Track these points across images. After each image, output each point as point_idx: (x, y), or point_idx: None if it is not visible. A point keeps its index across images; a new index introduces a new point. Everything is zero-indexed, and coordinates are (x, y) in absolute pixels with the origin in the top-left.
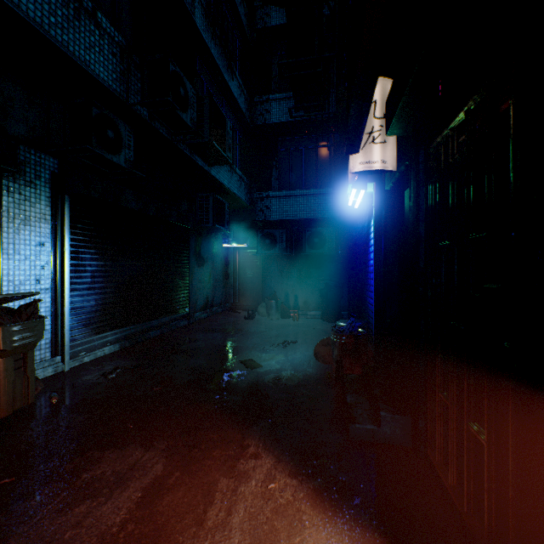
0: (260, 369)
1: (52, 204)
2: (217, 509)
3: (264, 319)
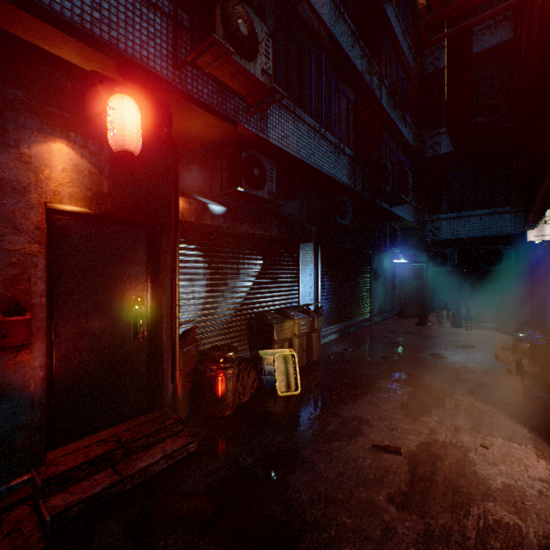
0: (447, 360)
1: (313, 252)
2: (449, 405)
3: (435, 326)
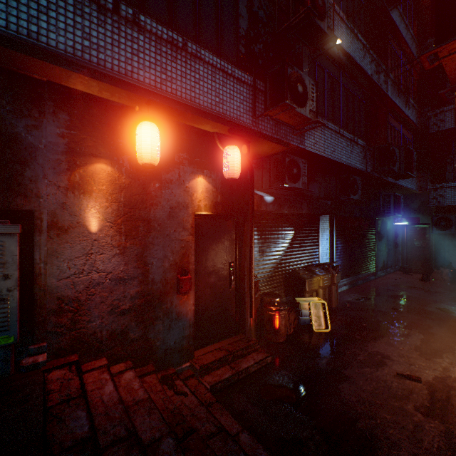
0: (454, 314)
1: (329, 221)
2: None
3: (438, 282)
